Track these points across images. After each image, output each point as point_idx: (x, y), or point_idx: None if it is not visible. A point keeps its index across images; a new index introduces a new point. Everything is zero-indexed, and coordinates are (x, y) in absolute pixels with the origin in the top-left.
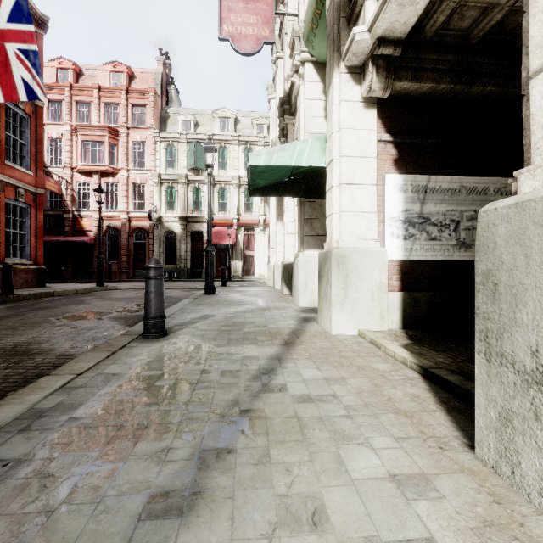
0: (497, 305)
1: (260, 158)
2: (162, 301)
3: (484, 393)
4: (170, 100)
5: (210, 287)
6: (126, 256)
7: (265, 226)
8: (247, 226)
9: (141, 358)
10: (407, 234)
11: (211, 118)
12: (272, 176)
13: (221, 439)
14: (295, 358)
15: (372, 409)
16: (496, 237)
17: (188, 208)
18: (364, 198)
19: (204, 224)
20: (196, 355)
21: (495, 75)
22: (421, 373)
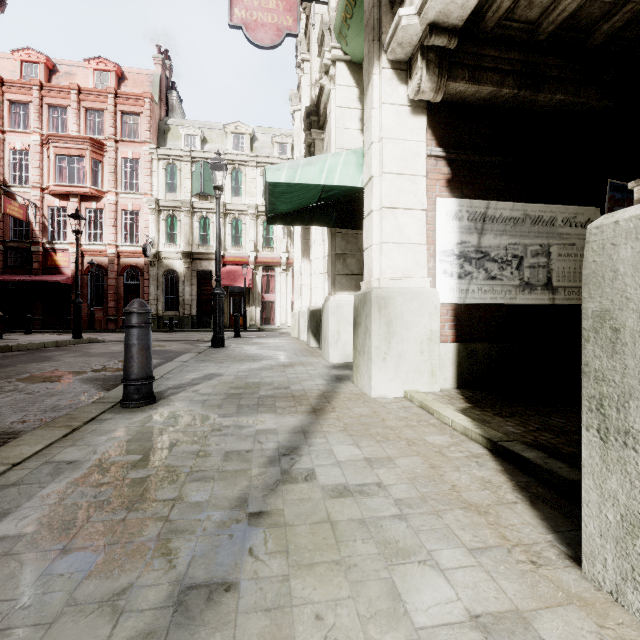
0: (619, 360)
1: (281, 173)
2: (149, 357)
3: (596, 485)
4: (171, 109)
5: (219, 338)
6: (114, 301)
7: (288, 266)
8: (266, 266)
9: (113, 436)
10: (462, 272)
11: (222, 133)
12: (296, 199)
13: (216, 565)
14: (326, 431)
15: (432, 503)
16: (617, 262)
17: (194, 242)
18: (411, 227)
19: (213, 262)
20: (192, 429)
21: (565, 80)
22: (488, 448)
